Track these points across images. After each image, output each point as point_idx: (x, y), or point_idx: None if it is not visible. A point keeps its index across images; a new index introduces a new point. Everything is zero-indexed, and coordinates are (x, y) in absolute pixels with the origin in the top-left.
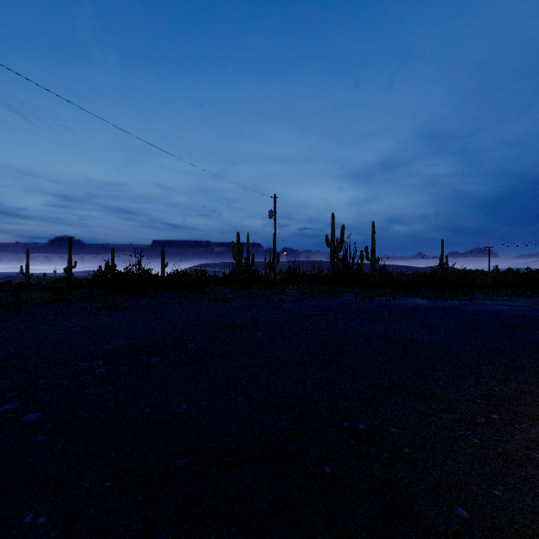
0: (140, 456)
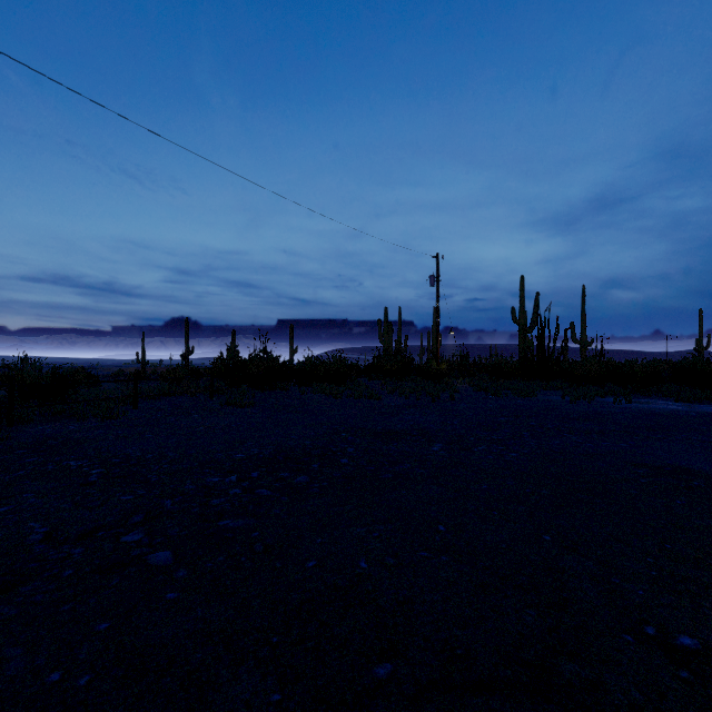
0: (314, 648)
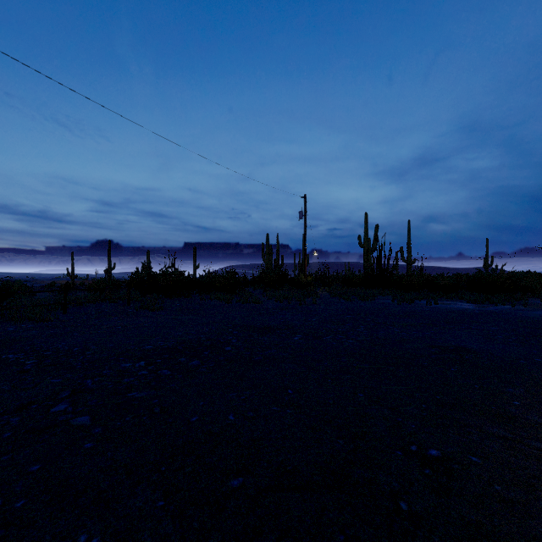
0: (191, 472)
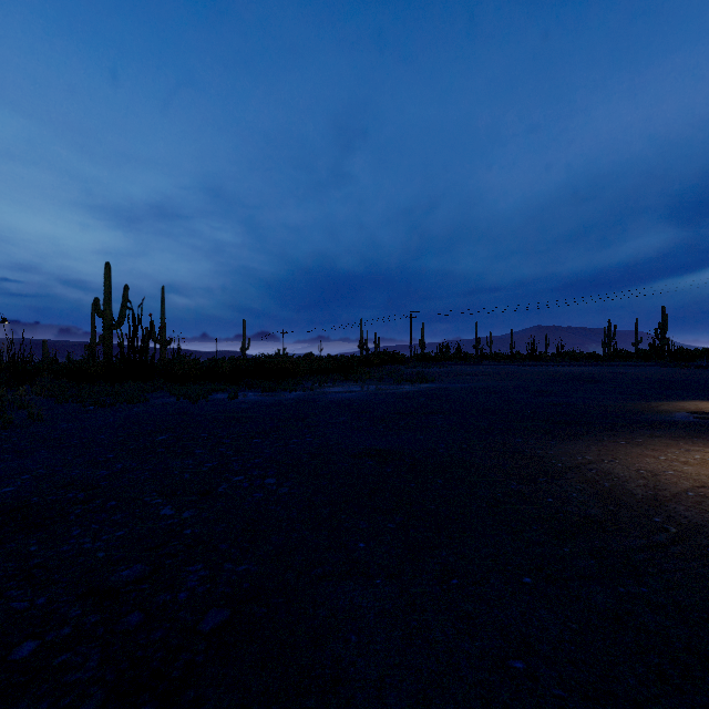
0: None
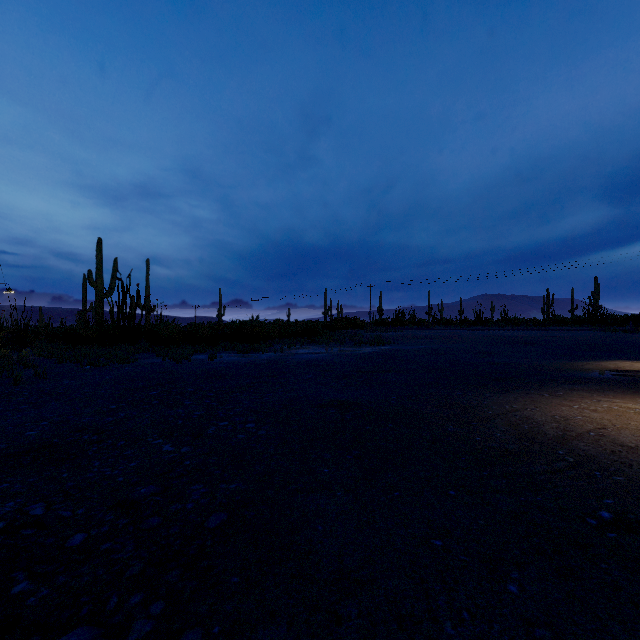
0: None
